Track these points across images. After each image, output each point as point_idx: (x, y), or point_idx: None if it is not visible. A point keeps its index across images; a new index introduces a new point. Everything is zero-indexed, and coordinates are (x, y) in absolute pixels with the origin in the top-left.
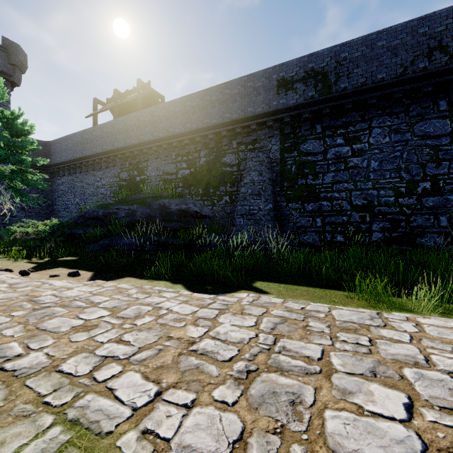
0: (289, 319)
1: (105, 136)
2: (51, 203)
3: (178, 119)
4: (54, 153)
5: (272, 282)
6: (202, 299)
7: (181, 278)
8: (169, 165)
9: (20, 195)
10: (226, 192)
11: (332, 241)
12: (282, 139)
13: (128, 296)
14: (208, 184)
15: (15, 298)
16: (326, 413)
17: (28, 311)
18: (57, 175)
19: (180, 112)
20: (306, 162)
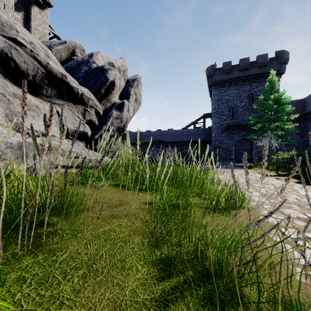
0: None
1: None
2: (306, 139)
3: None
4: (307, 105)
5: None
6: None
7: None
8: None
9: (280, 138)
10: None
11: None
12: None
13: (290, 186)
14: None
15: (253, 179)
16: (291, 209)
17: (253, 182)
18: (310, 119)
19: None
20: None
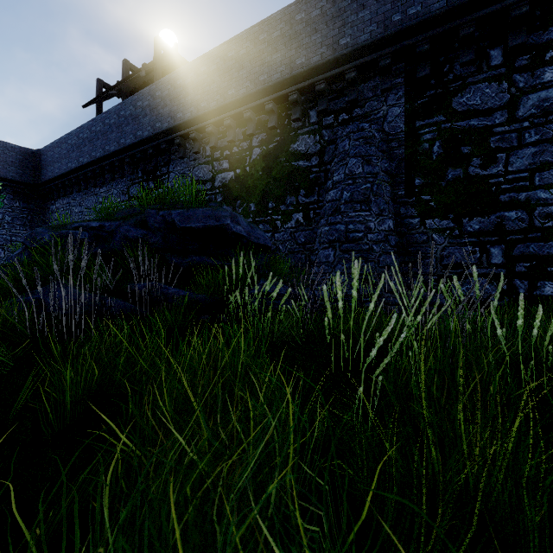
0: None
1: (107, 130)
2: None
3: (215, 85)
4: (44, 166)
5: None
6: None
7: None
8: (201, 168)
9: None
10: (297, 205)
11: (530, 296)
12: (410, 91)
13: None
14: (265, 193)
15: None
16: None
17: None
18: (50, 197)
19: (218, 72)
20: (465, 131)
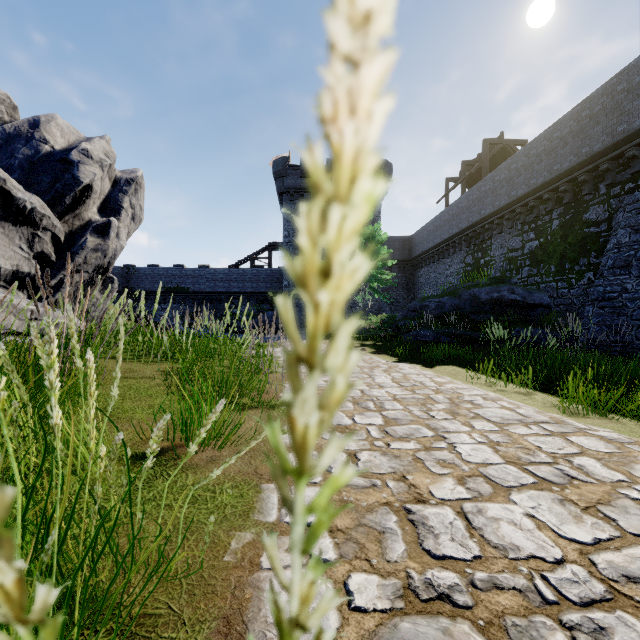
0: (378, 366)
1: (450, 219)
2: (413, 296)
3: (521, 178)
4: (414, 247)
5: (461, 367)
6: (373, 359)
7: (411, 358)
8: (514, 239)
9: (376, 293)
10: (588, 265)
11: None
12: None
13: None
14: (562, 257)
15: None
16: None
17: None
18: (417, 267)
19: (523, 167)
20: None
